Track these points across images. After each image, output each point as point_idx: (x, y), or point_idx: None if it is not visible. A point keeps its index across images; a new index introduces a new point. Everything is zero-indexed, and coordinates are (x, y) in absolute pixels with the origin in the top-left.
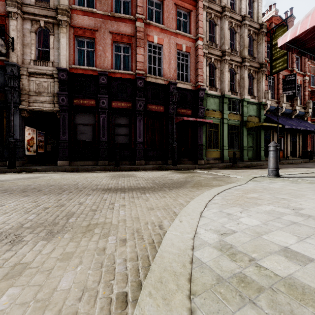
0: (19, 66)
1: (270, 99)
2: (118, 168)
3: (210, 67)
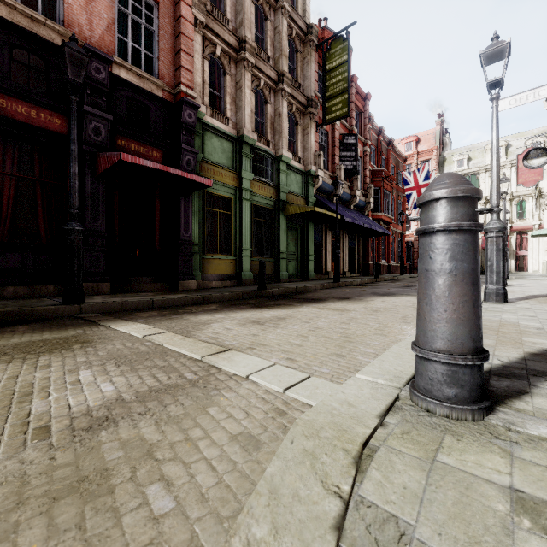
0: None
1: (323, 170)
2: None
3: (213, 66)
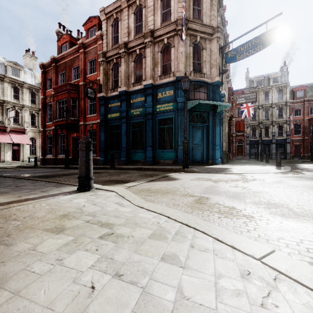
0: None
1: None
2: None
3: None
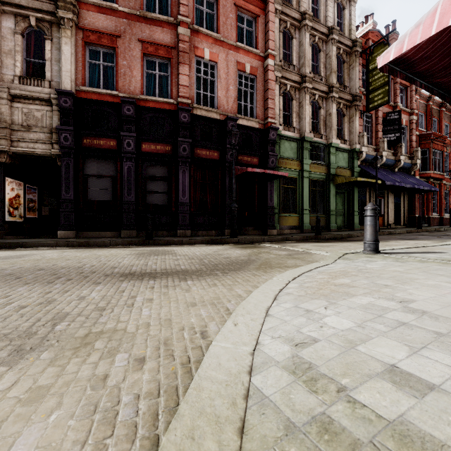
0: None
1: (367, 145)
2: (150, 241)
3: (285, 97)
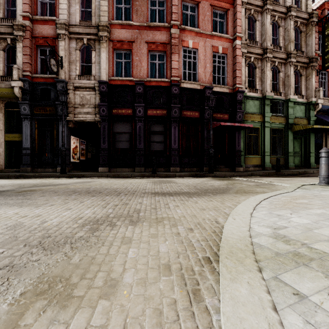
0: (67, 81)
1: (323, 98)
2: (155, 175)
3: (249, 67)
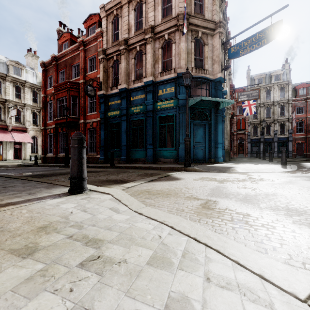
0: None
1: None
2: None
3: None
